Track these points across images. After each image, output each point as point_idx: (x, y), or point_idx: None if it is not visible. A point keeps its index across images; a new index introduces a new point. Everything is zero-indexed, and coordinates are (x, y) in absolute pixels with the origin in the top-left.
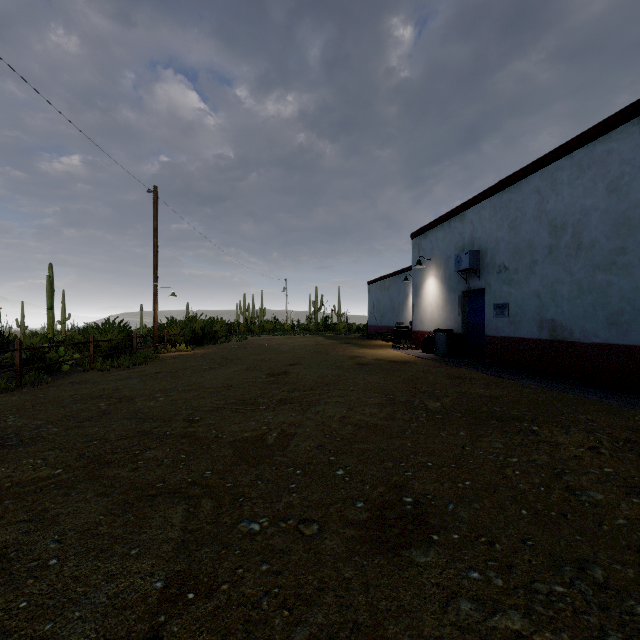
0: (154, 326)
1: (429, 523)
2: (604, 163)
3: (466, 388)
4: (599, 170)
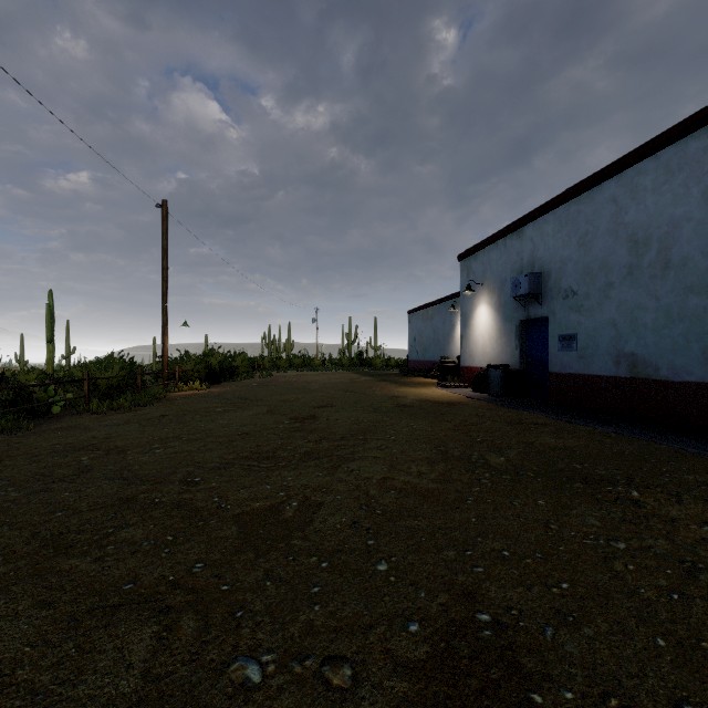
0: (163, 361)
1: (522, 666)
2: (700, 163)
3: (533, 437)
4: (693, 172)
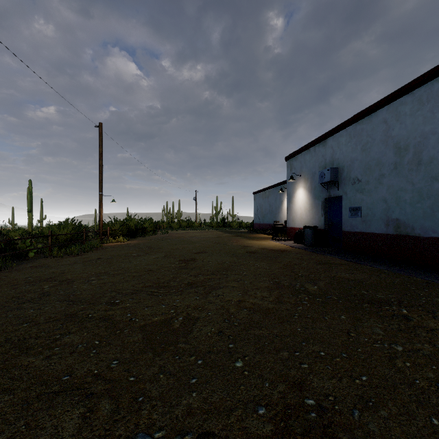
0: (100, 224)
1: None
2: None
3: (334, 273)
4: (437, 103)
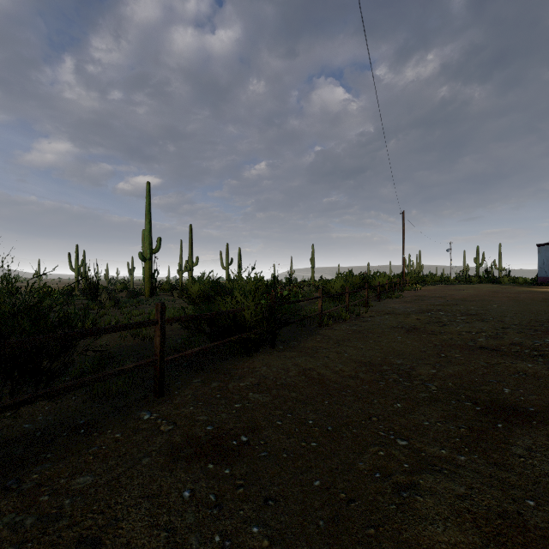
0: (403, 276)
1: None
2: None
3: None
4: None
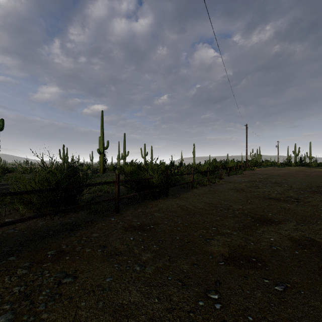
0: (246, 162)
1: None
2: None
3: None
4: None
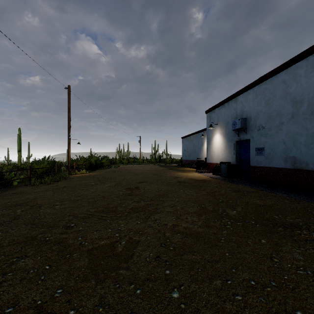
0: (68, 160)
1: None
2: None
3: (247, 199)
4: None
